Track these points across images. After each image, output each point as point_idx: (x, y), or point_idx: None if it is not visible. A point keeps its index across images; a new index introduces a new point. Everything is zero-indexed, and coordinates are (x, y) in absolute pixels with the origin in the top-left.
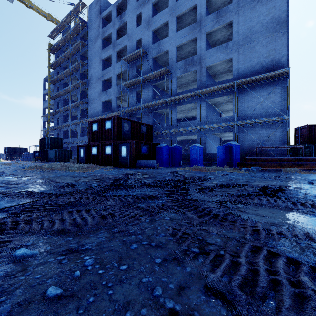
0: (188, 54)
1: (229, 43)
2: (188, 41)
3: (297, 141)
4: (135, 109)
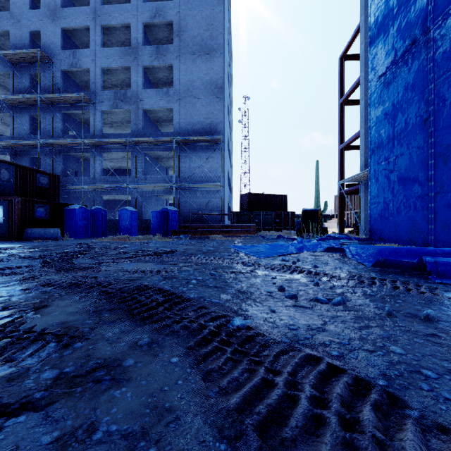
0: (123, 83)
1: (170, 89)
2: (119, 67)
3: (242, 208)
4: (27, 144)
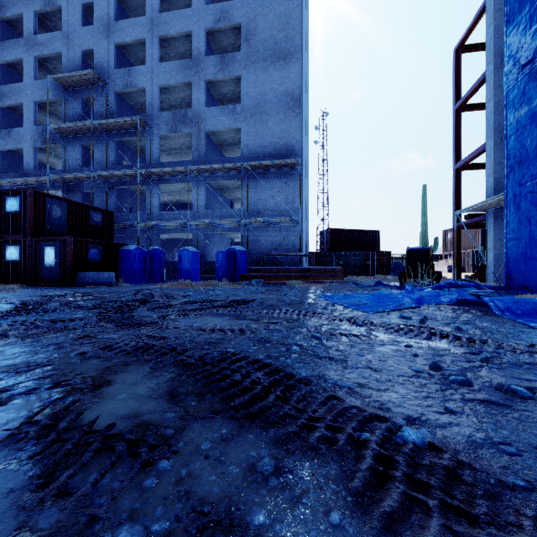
0: (182, 102)
1: (237, 106)
2: (179, 83)
3: (322, 247)
4: (80, 178)
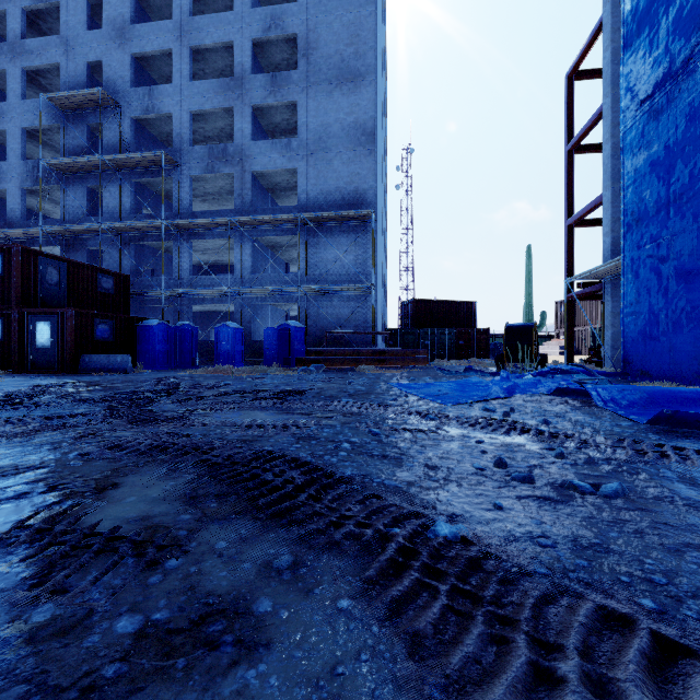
0: (221, 133)
1: (292, 140)
2: (217, 109)
3: (403, 323)
4: (84, 230)
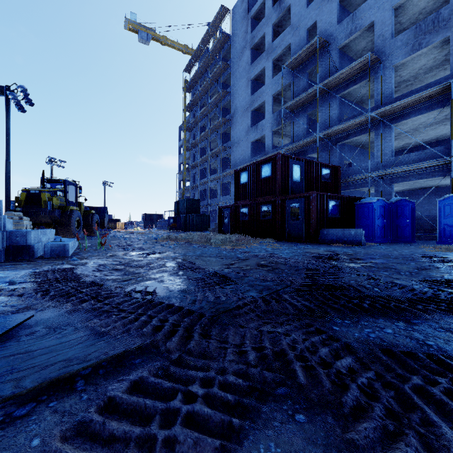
0: (419, 16)
1: None
2: None
3: None
4: (305, 143)
